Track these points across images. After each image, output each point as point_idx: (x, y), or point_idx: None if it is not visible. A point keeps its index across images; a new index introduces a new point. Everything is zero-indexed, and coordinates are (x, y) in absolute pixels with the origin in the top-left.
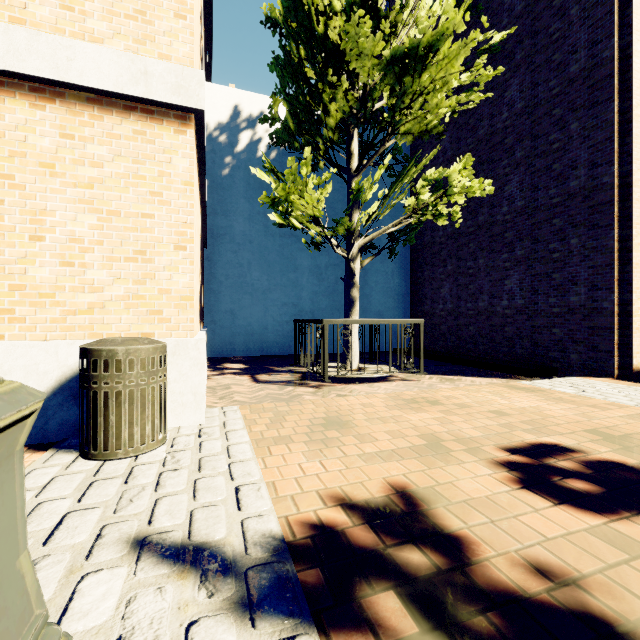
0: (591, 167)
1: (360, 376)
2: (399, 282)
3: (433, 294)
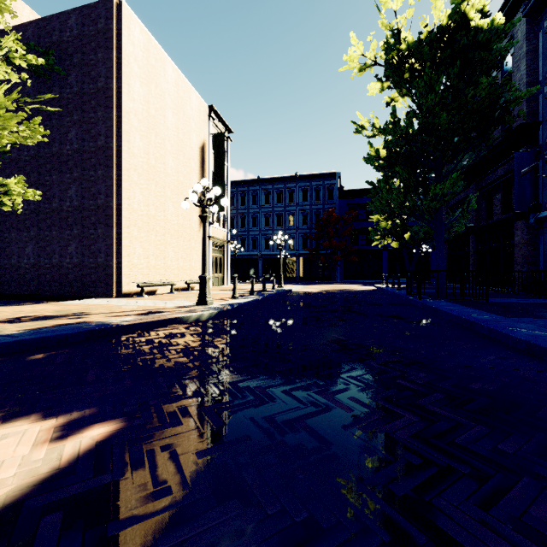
0: (106, 196)
1: None
2: None
3: (19, 251)
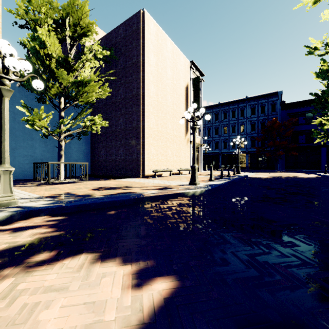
0: (137, 121)
1: (64, 181)
2: (85, 148)
3: (98, 153)
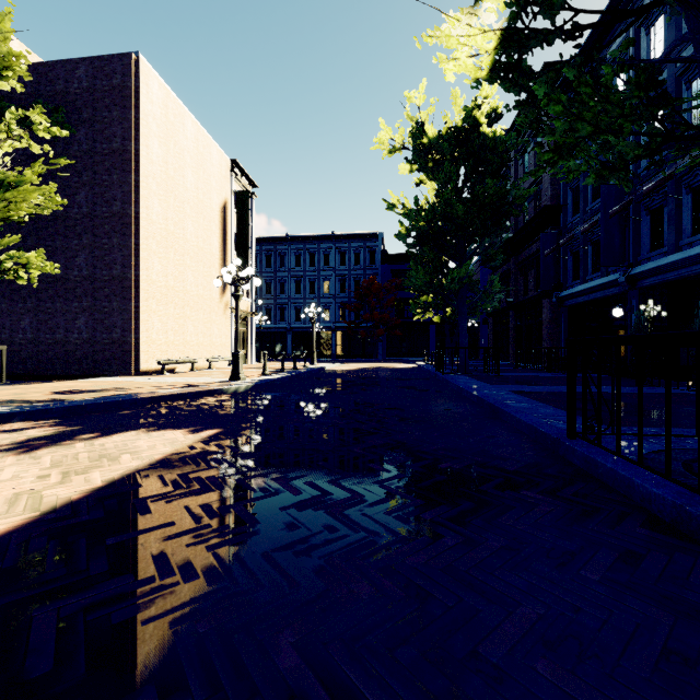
0: (123, 267)
1: None
2: None
3: (13, 325)
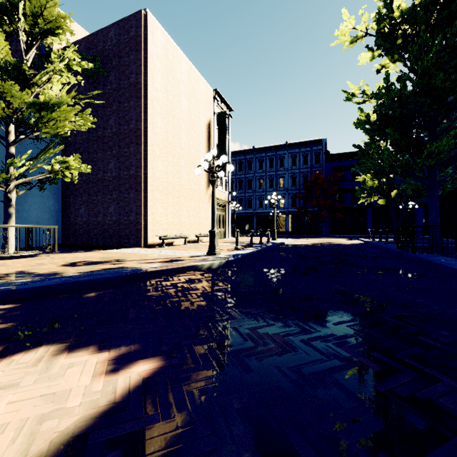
0: (136, 167)
1: (15, 255)
2: (53, 203)
3: (76, 212)
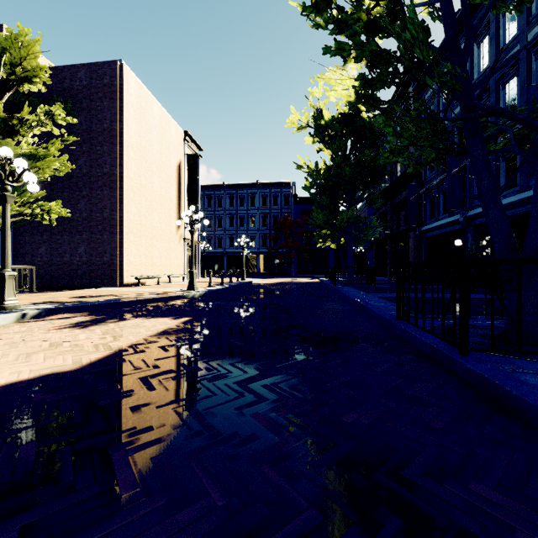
0: (111, 210)
1: None
2: None
3: (33, 251)
